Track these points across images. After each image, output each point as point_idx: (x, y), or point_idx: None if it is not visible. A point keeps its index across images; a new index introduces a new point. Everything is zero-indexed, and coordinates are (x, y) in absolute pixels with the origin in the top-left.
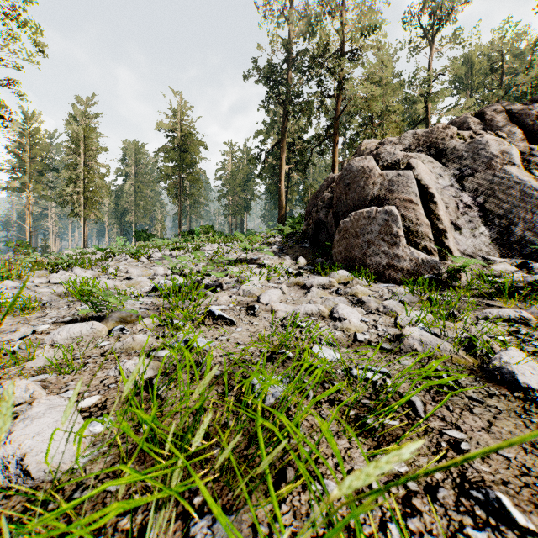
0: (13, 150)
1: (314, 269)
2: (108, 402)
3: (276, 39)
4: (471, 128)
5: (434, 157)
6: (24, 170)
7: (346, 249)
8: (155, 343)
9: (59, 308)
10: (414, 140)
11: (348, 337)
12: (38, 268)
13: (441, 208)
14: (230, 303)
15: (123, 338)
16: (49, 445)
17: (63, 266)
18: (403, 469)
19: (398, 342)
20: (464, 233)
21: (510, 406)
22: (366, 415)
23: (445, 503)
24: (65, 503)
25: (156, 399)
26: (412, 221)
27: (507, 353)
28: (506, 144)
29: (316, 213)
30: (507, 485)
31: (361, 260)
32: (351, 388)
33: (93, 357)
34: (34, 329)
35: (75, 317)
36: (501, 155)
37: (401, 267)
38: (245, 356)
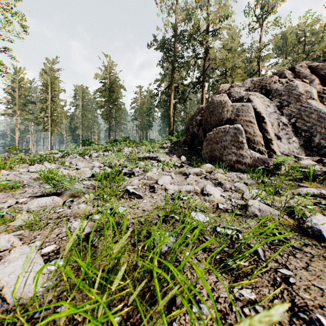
0: (8, 90)
1: (191, 163)
2: (60, 249)
3: (168, 23)
4: (286, 77)
5: (264, 95)
6: (15, 103)
7: (210, 151)
8: (92, 210)
9: (33, 187)
10: (251, 84)
11: (213, 206)
12: (22, 162)
13: (269, 126)
14: (139, 184)
15: (72, 206)
16: (15, 284)
17: (37, 161)
18: (253, 296)
19: (244, 209)
20: (283, 141)
21: (319, 252)
22: (226, 259)
23: (283, 322)
24: (27, 323)
25: (91, 248)
26: (251, 134)
27: (315, 217)
28: (308, 86)
29: (192, 128)
30: (322, 308)
31: (220, 157)
32: (216, 240)
33: (53, 219)
34: (17, 201)
35: (43, 193)
36: (305, 93)
37: (244, 162)
38: (149, 219)
